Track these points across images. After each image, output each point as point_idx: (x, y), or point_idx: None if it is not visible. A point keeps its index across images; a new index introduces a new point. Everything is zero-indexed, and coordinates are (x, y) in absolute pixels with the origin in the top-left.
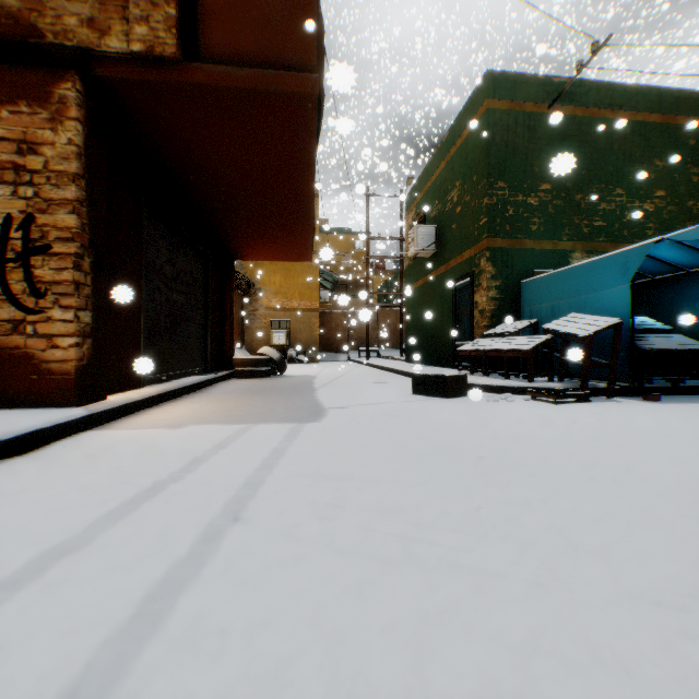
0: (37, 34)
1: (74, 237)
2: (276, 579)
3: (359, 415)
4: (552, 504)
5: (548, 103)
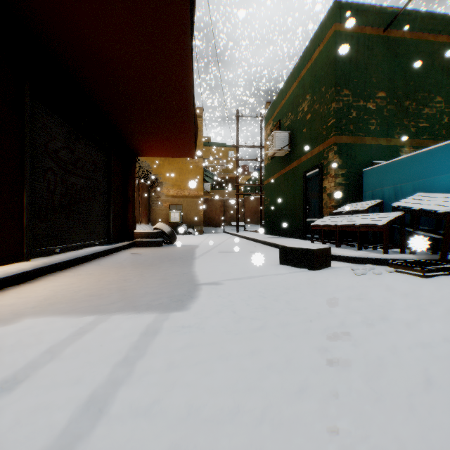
0: None
1: None
2: None
3: (234, 297)
4: None
5: (383, 27)
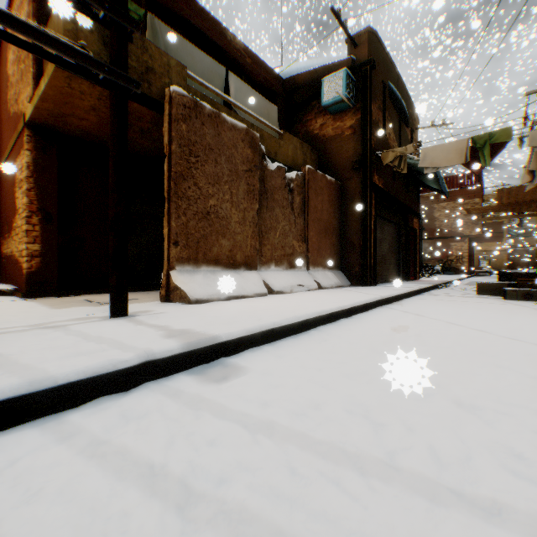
0: (462, 234)
1: (466, 256)
2: None
3: None
4: None
5: None
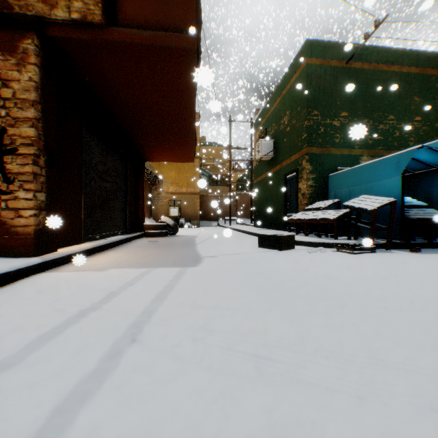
0: (8, 7)
1: (33, 143)
2: (158, 392)
3: (224, 262)
4: (360, 327)
5: (346, 60)
